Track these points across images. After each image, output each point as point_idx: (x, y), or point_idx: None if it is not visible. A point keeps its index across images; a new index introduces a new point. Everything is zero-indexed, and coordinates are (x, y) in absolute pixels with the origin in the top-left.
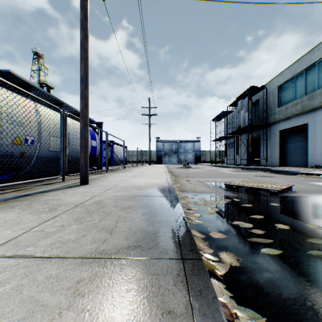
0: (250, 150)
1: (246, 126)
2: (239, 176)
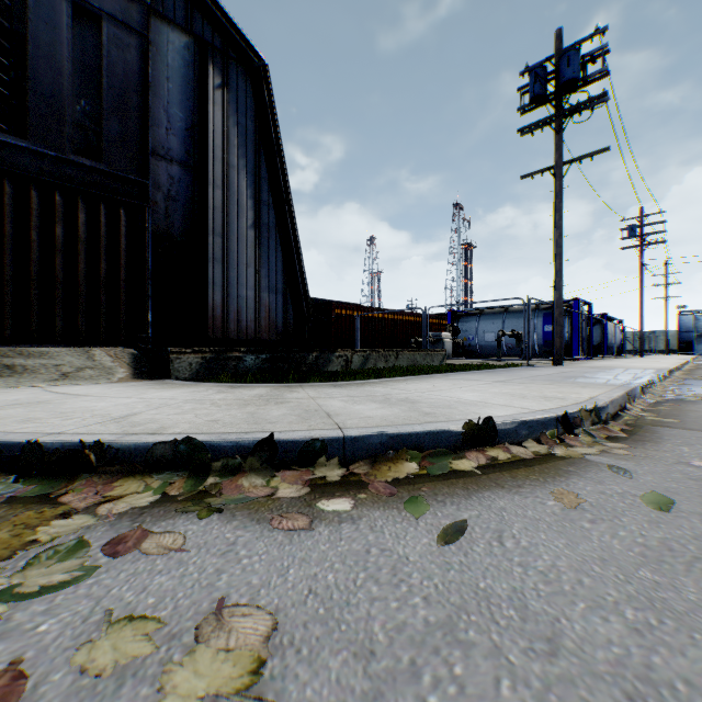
0: None
1: None
2: None
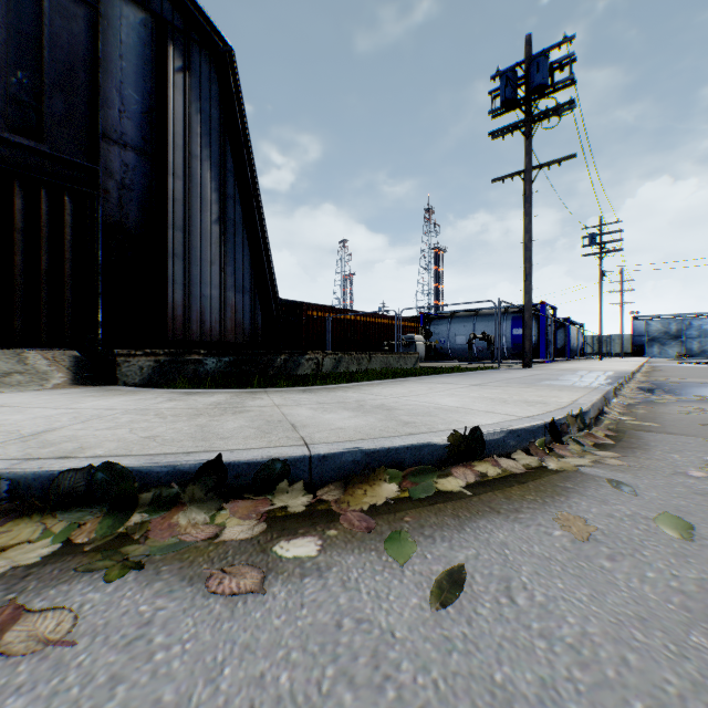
0: None
1: None
2: None
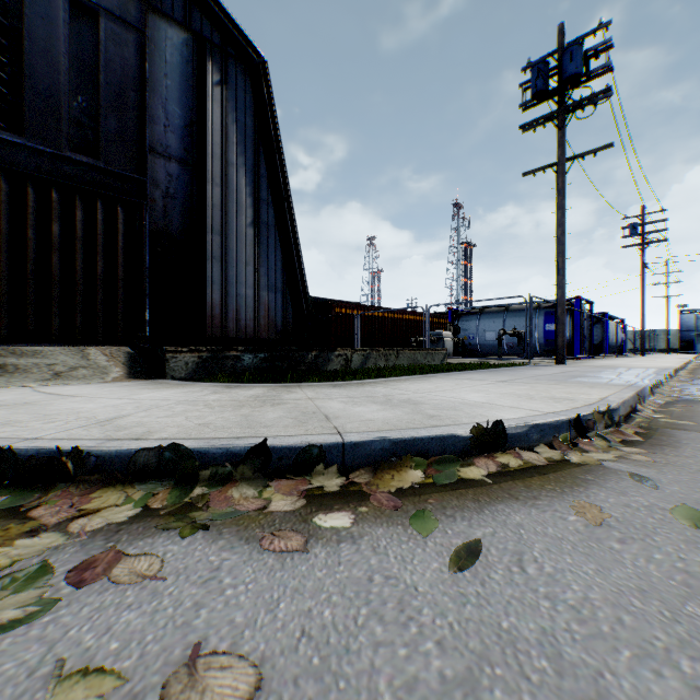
0: None
1: None
2: None
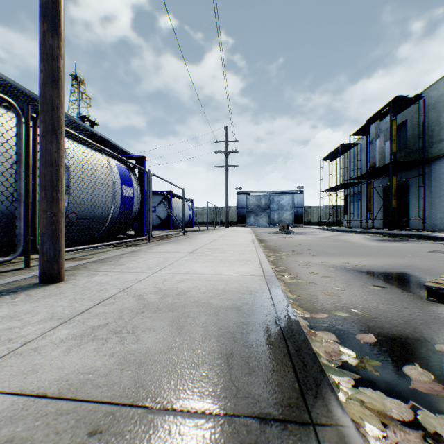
0: (394, 203)
1: (387, 164)
2: (402, 253)
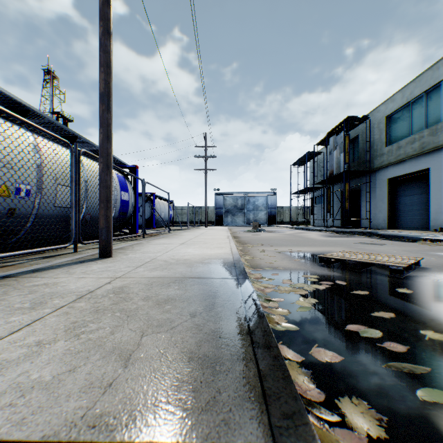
0: (347, 206)
1: (342, 173)
2: (335, 244)
